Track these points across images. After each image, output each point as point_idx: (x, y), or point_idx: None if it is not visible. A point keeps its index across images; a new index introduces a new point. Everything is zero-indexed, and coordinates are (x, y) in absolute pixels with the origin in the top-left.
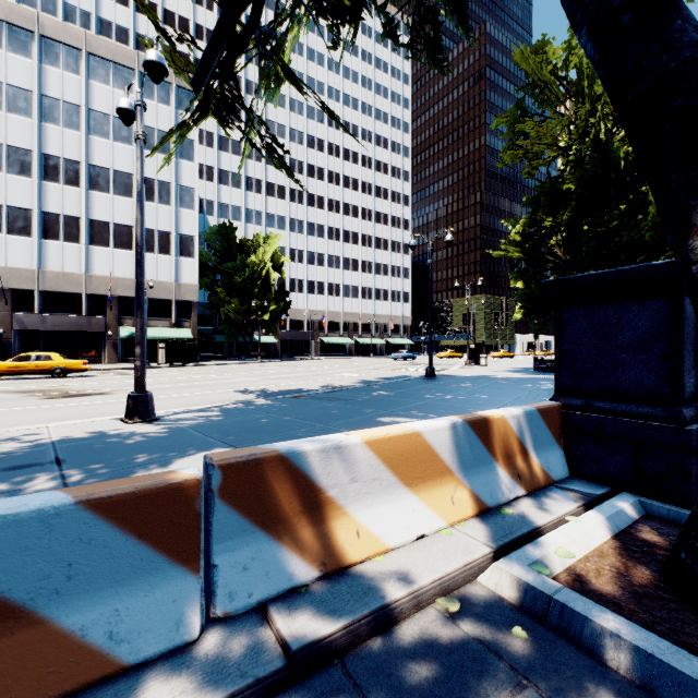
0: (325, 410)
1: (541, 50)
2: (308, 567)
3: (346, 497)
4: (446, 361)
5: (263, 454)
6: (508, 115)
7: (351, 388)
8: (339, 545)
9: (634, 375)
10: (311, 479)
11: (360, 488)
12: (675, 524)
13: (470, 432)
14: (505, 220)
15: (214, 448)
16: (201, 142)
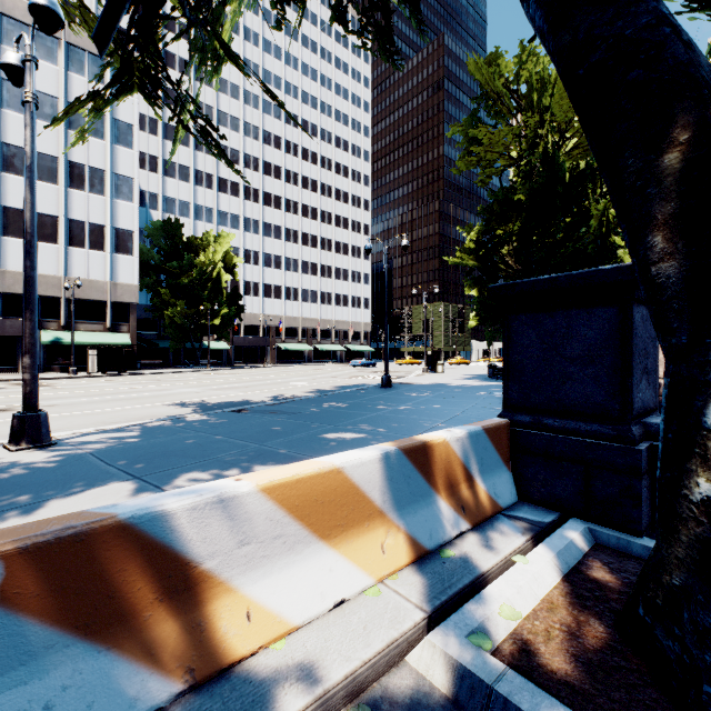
0: (265, 426)
1: (494, 62)
2: (163, 681)
3: (232, 568)
4: (405, 368)
5: (88, 525)
6: (464, 123)
7: (301, 399)
8: (218, 638)
9: (583, 390)
10: (174, 550)
11: (254, 551)
12: (626, 555)
13: (406, 462)
14: (460, 228)
15: (111, 482)
16: (143, 128)
